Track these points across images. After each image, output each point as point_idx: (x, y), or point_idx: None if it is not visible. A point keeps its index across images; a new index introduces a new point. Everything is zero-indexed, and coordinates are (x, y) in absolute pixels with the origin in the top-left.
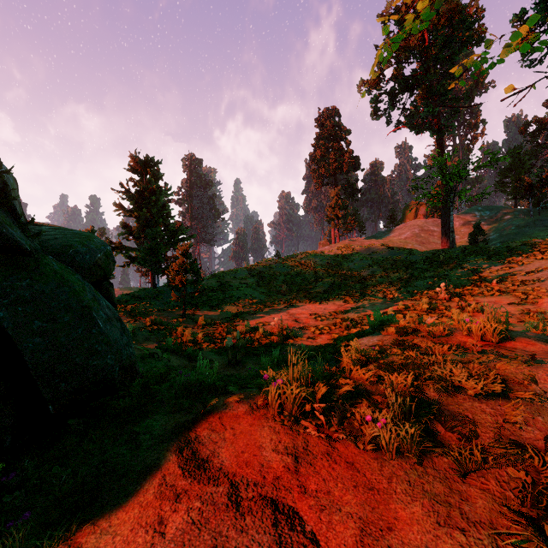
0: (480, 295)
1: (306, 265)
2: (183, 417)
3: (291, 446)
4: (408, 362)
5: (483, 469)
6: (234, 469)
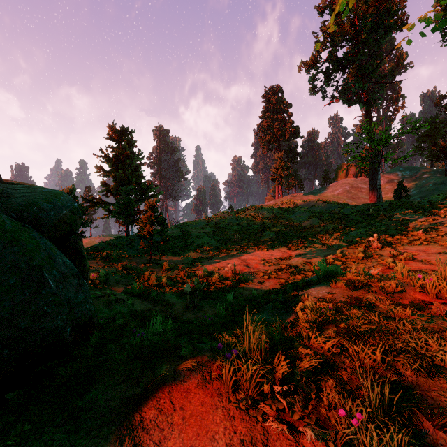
0: (409, 244)
1: (255, 217)
2: (130, 389)
3: (248, 440)
4: (372, 329)
5: None
6: None
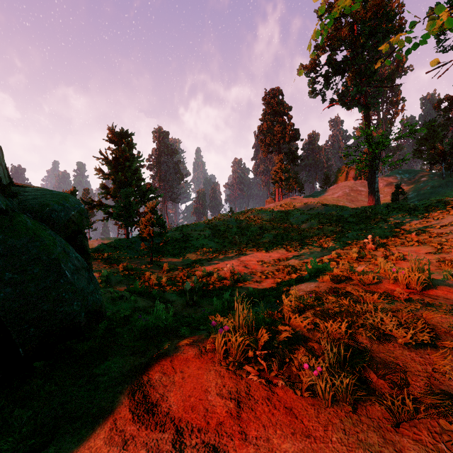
0: (402, 245)
1: (255, 220)
2: (138, 360)
3: (234, 391)
4: (341, 310)
5: (415, 419)
6: (180, 414)
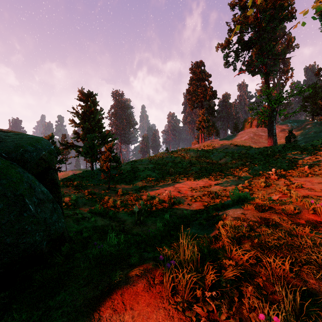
0: (298, 176)
1: (185, 156)
2: (91, 292)
3: None
4: (280, 245)
5: None
6: None
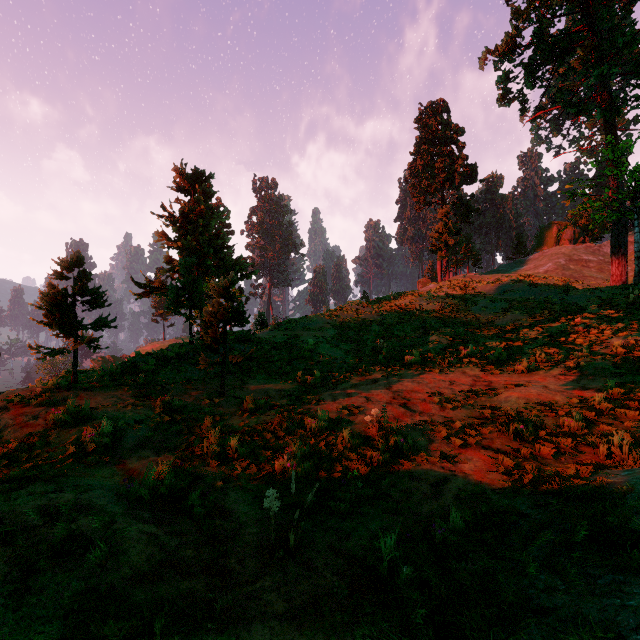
0: None
1: (409, 310)
2: None
3: None
4: None
5: None
6: None
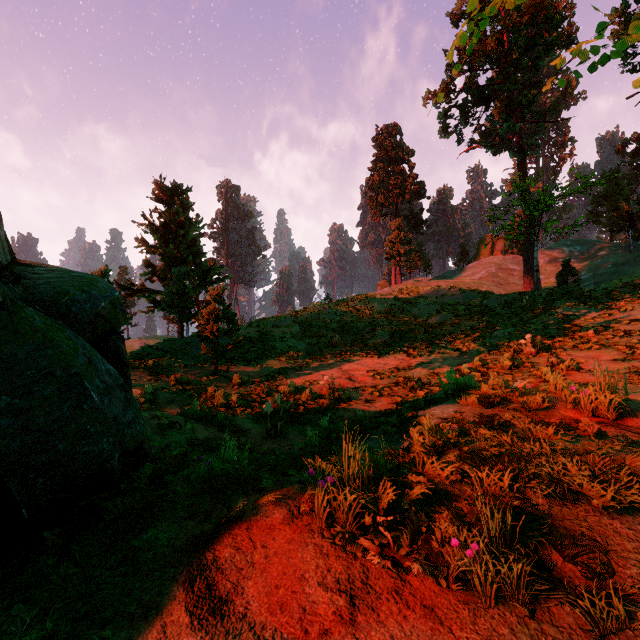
0: (575, 349)
1: (362, 311)
2: (199, 526)
3: (345, 578)
4: (501, 452)
5: (627, 629)
6: (263, 617)
